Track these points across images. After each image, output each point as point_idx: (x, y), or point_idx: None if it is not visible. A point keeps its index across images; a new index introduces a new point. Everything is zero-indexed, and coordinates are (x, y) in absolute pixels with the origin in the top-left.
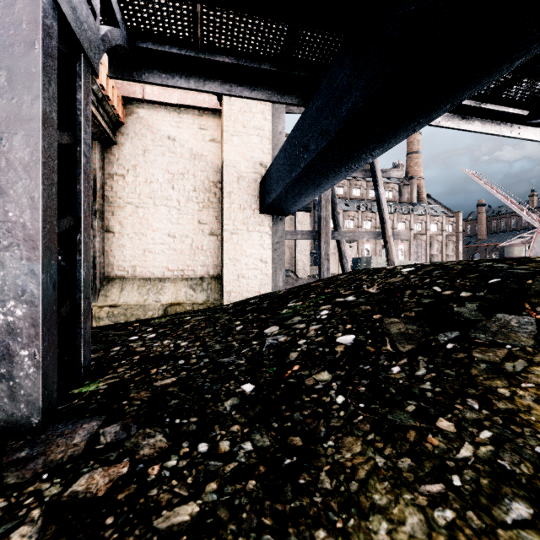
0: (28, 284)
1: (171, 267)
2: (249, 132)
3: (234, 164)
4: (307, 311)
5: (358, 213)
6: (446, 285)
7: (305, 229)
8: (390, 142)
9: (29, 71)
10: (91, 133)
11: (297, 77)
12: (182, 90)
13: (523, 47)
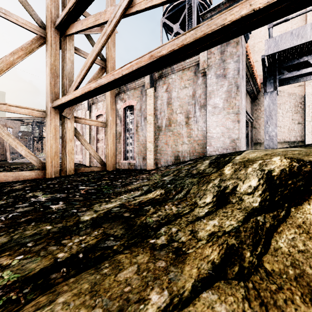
0: (275, 130)
1: (279, 138)
2: None
3: (311, 93)
4: None
5: None
6: None
7: None
8: None
9: (275, 103)
10: (252, 99)
11: None
12: None
13: None
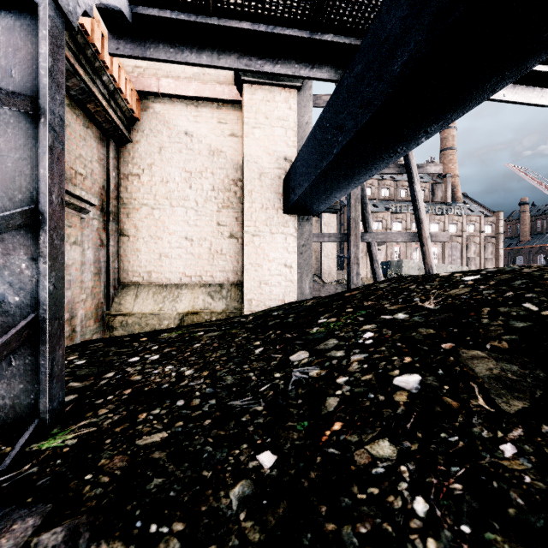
0: None
1: (188, 272)
2: (272, 123)
3: (255, 159)
4: (344, 332)
5: (387, 215)
6: (544, 301)
7: (331, 231)
8: (455, 111)
9: None
10: (103, 130)
11: (329, 44)
12: (200, 82)
13: None
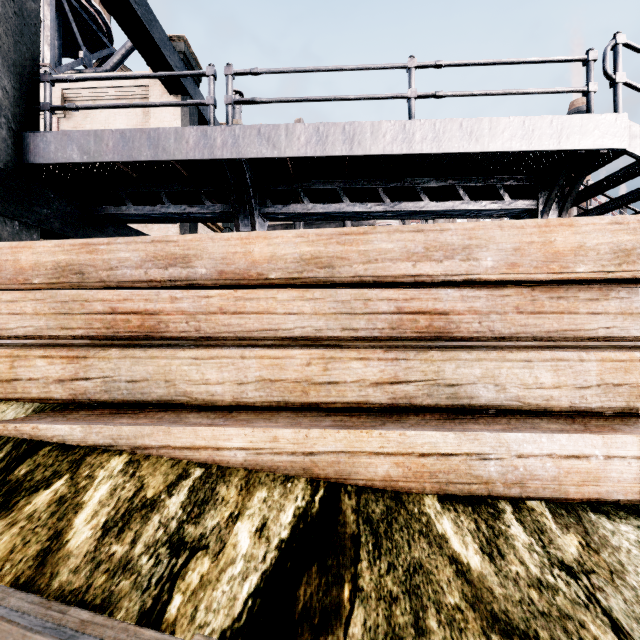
0: None
1: None
2: None
3: None
4: None
5: None
6: None
7: None
8: None
9: None
10: None
11: None
12: None
13: (67, 237)
